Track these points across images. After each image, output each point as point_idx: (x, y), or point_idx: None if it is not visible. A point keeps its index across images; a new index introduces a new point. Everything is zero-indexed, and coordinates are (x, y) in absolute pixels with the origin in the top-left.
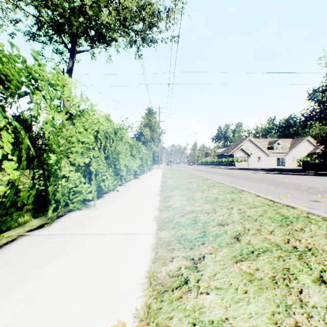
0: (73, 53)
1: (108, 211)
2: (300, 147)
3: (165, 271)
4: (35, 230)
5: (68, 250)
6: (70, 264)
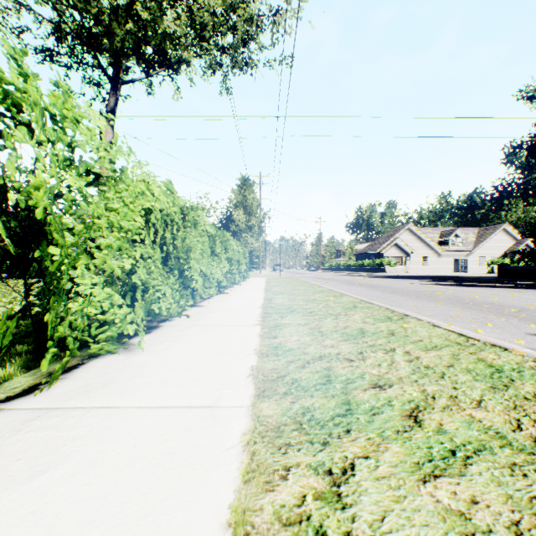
0: (116, 83)
1: (165, 357)
2: (492, 241)
3: (272, 506)
4: (16, 398)
5: (70, 447)
6: (64, 486)
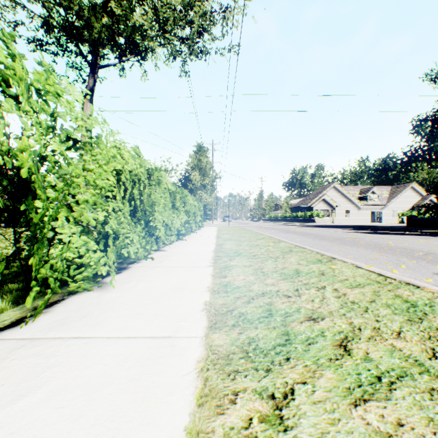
0: (94, 67)
1: (132, 294)
2: (402, 197)
3: (222, 428)
4: (5, 329)
5: (48, 373)
6: (41, 410)
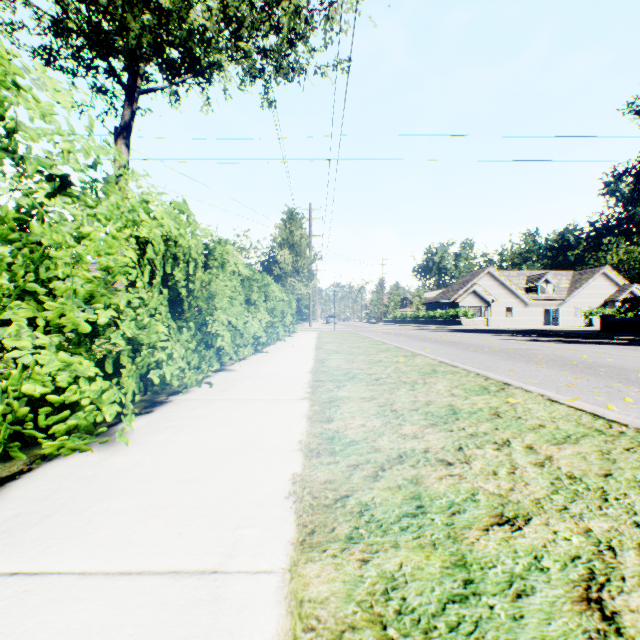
0: (132, 92)
1: (161, 457)
2: (589, 288)
3: None
4: None
5: None
6: None
